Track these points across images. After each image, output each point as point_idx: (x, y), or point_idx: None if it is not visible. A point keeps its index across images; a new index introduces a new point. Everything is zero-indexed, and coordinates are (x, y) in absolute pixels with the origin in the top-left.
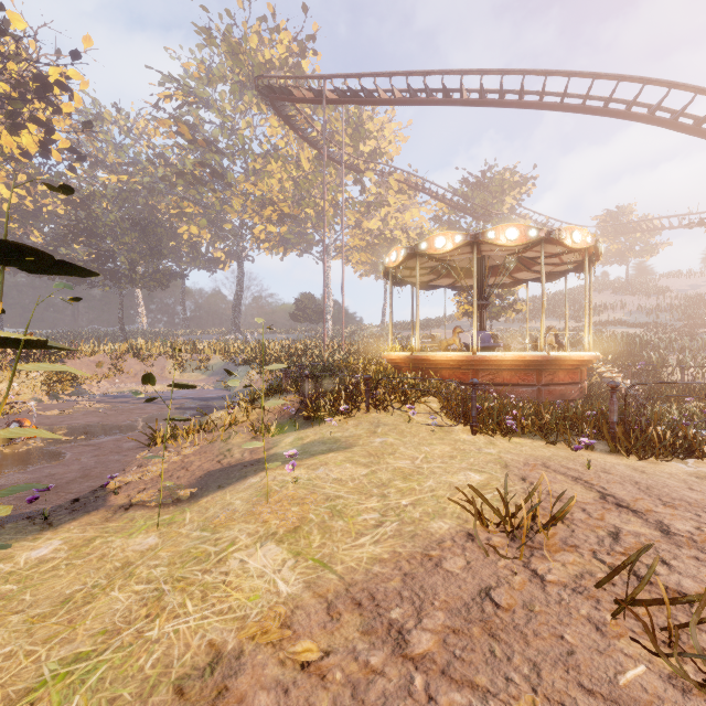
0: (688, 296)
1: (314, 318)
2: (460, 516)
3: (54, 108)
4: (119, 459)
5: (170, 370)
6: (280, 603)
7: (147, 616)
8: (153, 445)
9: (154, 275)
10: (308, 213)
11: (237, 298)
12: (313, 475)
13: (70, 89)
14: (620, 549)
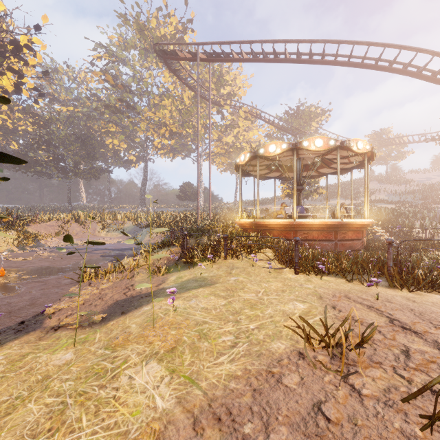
0: (425, 184)
1: (192, 198)
2: (292, 338)
3: (24, 62)
4: (58, 291)
5: (99, 230)
6: (156, 419)
7: (49, 429)
8: (82, 281)
9: (90, 170)
10: (188, 132)
11: (143, 185)
12: (188, 305)
13: (34, 50)
14: (412, 365)
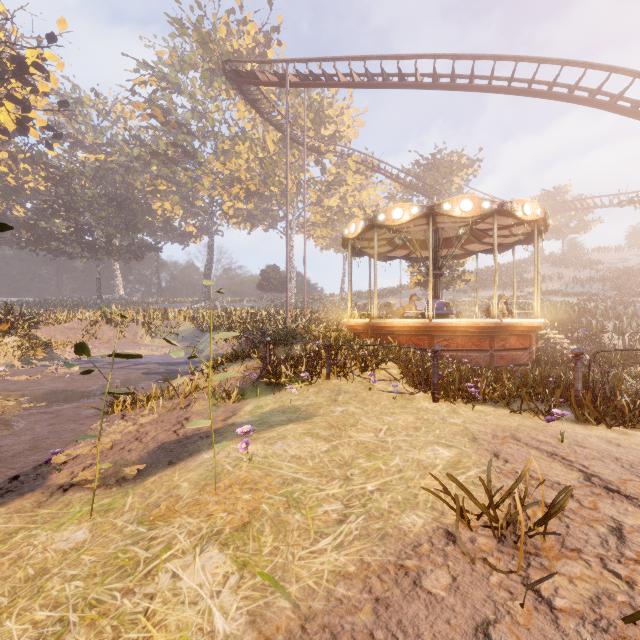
0: (618, 268)
1: (279, 287)
2: (435, 506)
3: (31, 88)
4: (74, 428)
5: (142, 336)
6: None
7: None
8: (113, 412)
9: (130, 247)
10: (273, 191)
11: (208, 269)
12: (270, 452)
13: (46, 70)
14: (631, 554)
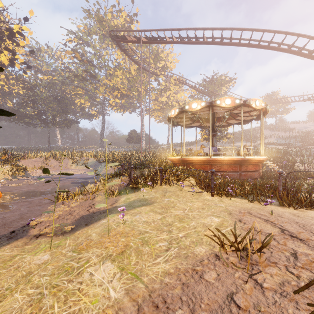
0: (303, 131)
1: (137, 141)
2: (210, 244)
3: (16, 44)
4: (39, 209)
5: (70, 164)
6: (110, 306)
7: None
8: (58, 201)
9: (64, 121)
10: (134, 94)
11: (102, 132)
12: (133, 219)
13: (23, 35)
14: (300, 265)
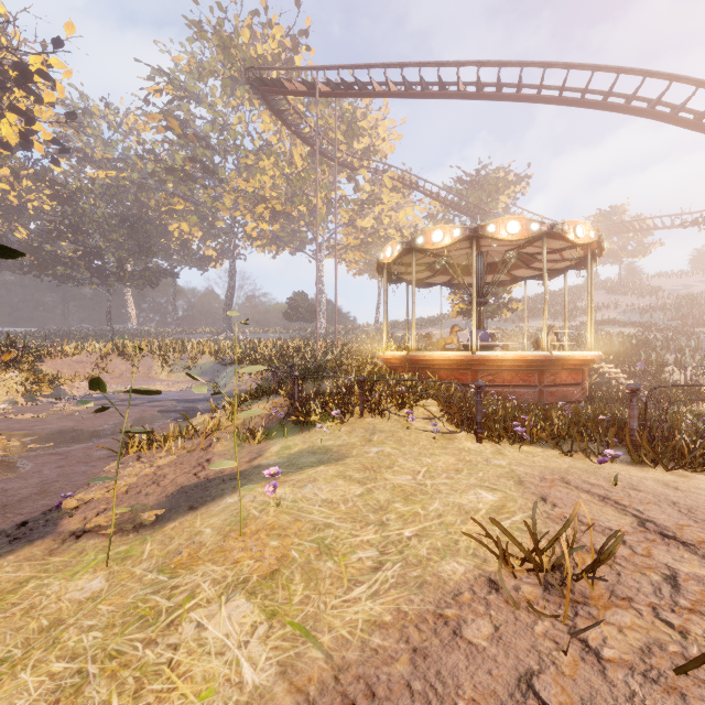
0: (681, 295)
1: (308, 317)
2: (477, 553)
3: (36, 98)
4: (86, 470)
5: (157, 370)
6: (242, 704)
7: None
8: (127, 453)
9: (144, 272)
10: (301, 211)
11: (229, 297)
12: (299, 496)
13: (52, 78)
14: (686, 603)
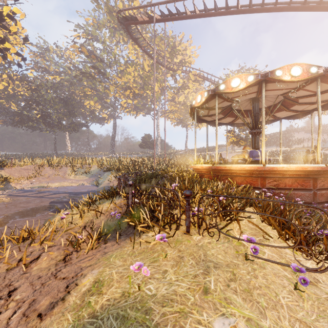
0: None
1: (151, 146)
2: None
3: (8, 31)
4: None
5: (69, 173)
6: None
7: None
8: None
9: (71, 125)
10: (148, 93)
11: (113, 136)
12: None
13: (14, 19)
14: None
